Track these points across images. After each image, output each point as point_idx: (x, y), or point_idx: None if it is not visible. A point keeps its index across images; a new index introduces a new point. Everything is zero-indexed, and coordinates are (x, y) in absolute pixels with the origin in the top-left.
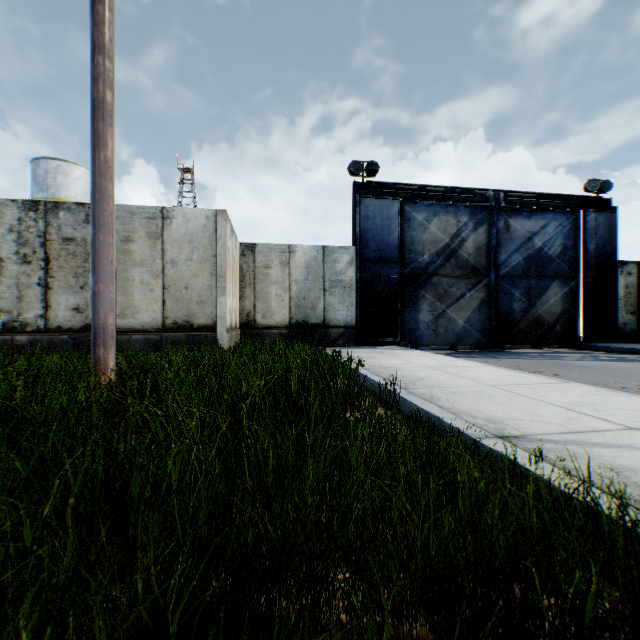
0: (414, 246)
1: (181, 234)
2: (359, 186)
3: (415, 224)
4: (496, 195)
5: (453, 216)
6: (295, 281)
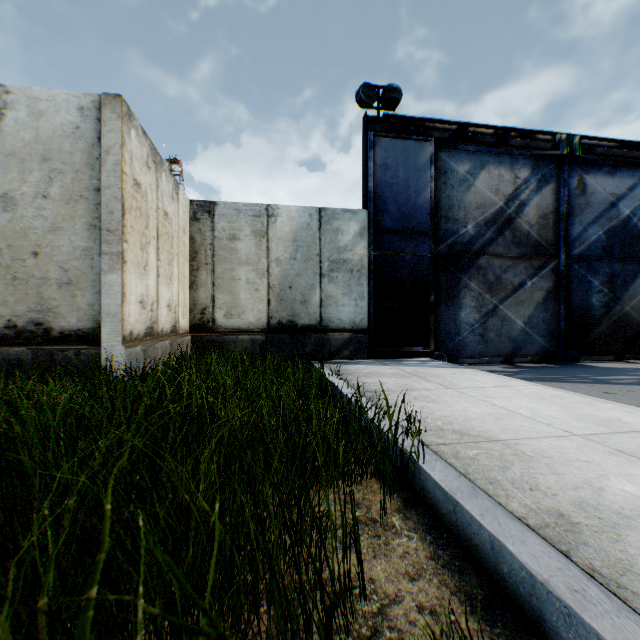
0: (453, 211)
1: (25, 142)
2: (372, 122)
3: (454, 179)
4: (568, 140)
5: (508, 169)
6: (276, 260)
